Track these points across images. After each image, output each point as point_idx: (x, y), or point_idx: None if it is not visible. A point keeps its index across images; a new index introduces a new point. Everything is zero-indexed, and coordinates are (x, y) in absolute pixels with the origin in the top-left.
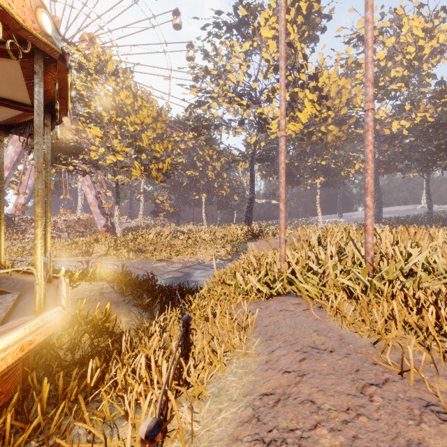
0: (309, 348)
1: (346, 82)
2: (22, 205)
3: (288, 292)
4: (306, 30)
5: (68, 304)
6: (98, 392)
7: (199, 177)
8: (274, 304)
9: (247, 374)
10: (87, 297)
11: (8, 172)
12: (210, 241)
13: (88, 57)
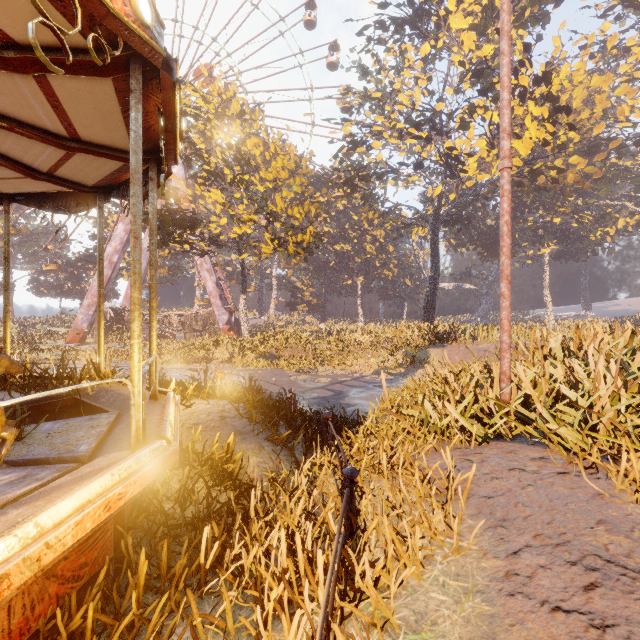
0: (598, 560)
1: (602, 81)
2: None
3: (515, 436)
4: (528, 5)
5: (175, 435)
6: (215, 583)
7: (353, 253)
8: (494, 456)
9: (470, 593)
10: (204, 423)
11: (117, 256)
12: (371, 345)
13: (207, 98)
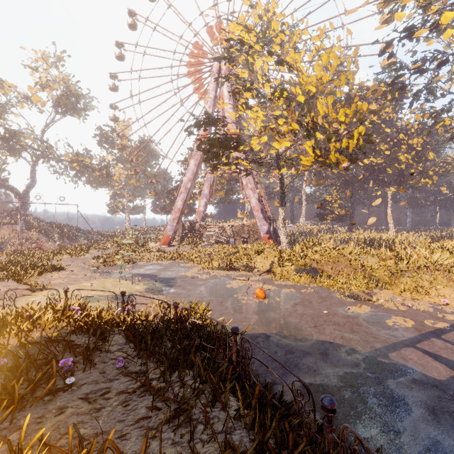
0: None
1: None
2: (201, 213)
3: None
4: None
5: None
6: None
7: (383, 165)
8: None
9: None
10: None
11: (190, 184)
12: (451, 267)
13: (249, 27)
